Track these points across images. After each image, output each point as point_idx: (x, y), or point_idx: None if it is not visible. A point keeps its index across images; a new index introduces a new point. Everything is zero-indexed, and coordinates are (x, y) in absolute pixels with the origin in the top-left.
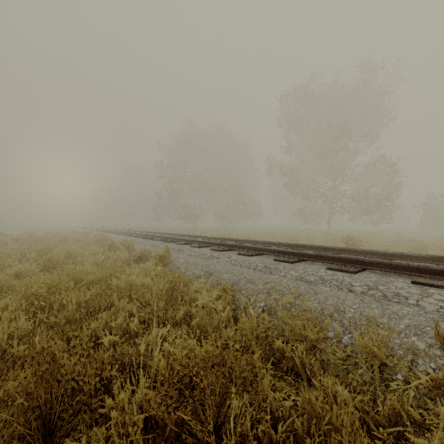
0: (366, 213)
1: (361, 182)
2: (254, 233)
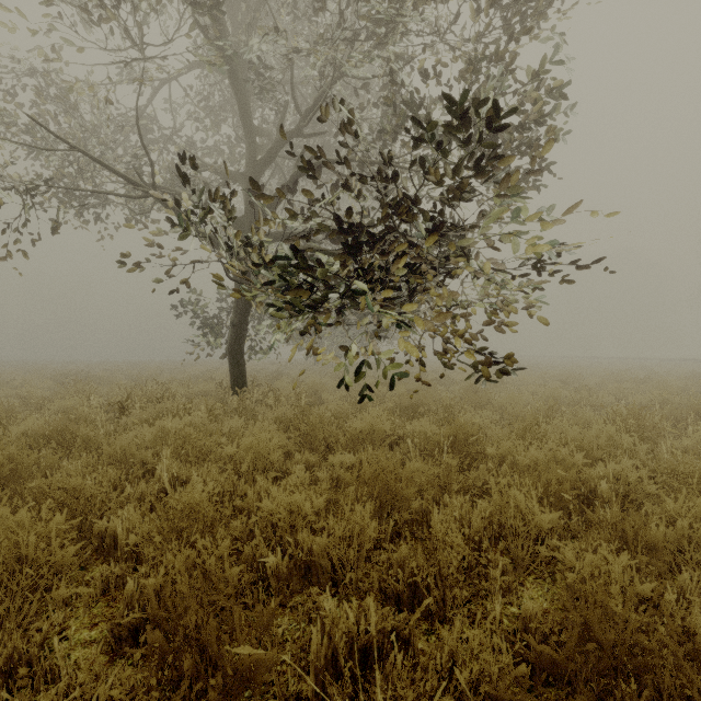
0: None
1: None
2: None
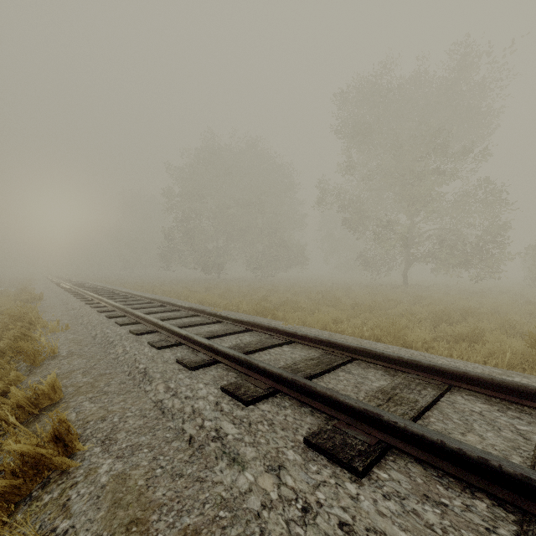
0: (464, 262)
1: (450, 218)
2: (302, 291)
